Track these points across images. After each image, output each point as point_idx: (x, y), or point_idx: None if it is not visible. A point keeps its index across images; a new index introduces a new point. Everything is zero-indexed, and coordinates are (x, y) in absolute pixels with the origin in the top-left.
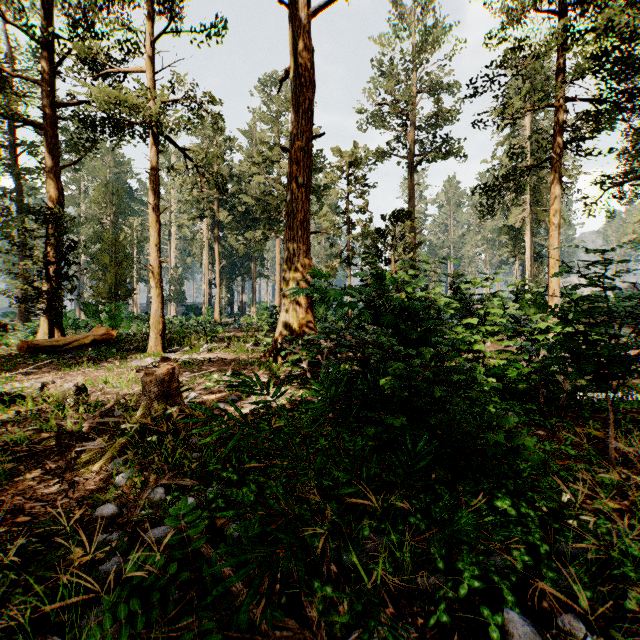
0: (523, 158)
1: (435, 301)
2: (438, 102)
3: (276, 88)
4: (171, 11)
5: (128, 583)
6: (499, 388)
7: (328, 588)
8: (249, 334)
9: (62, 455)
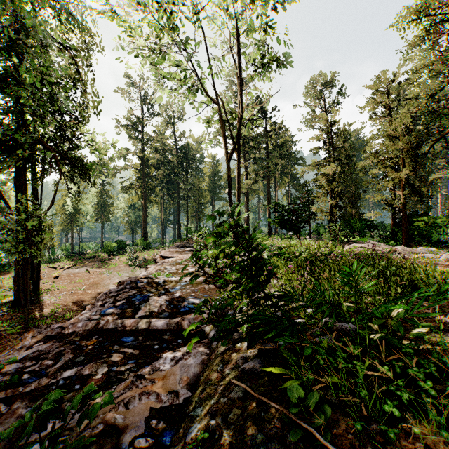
0: None
1: None
2: None
3: None
4: None
5: None
6: None
7: None
8: None
9: None
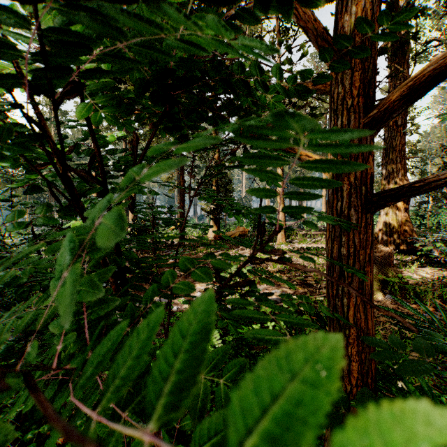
0: None
1: None
2: None
3: None
4: (294, 35)
5: None
6: None
7: None
8: (317, 233)
9: None
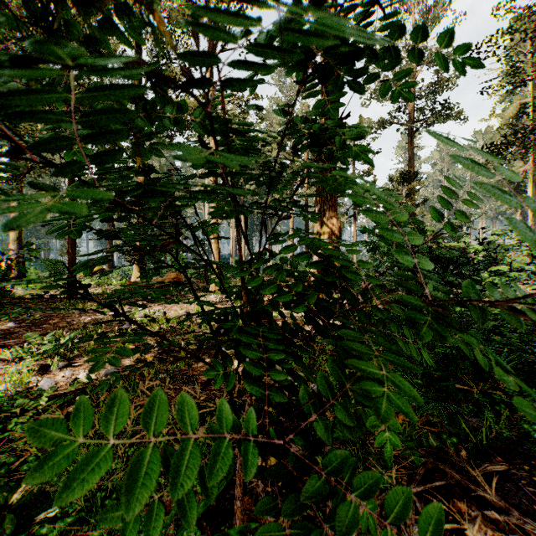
0: (532, 116)
1: (465, 250)
2: (438, 72)
3: (289, 78)
4: None
5: (328, 419)
6: (533, 324)
7: (454, 439)
8: None
9: (210, 354)
